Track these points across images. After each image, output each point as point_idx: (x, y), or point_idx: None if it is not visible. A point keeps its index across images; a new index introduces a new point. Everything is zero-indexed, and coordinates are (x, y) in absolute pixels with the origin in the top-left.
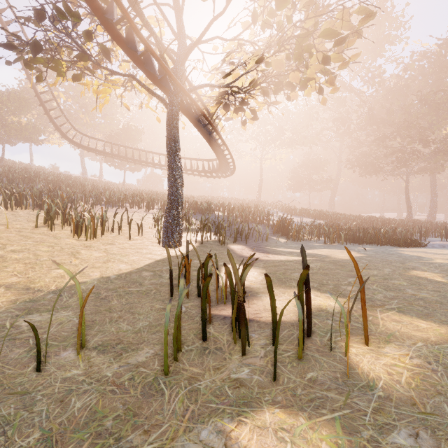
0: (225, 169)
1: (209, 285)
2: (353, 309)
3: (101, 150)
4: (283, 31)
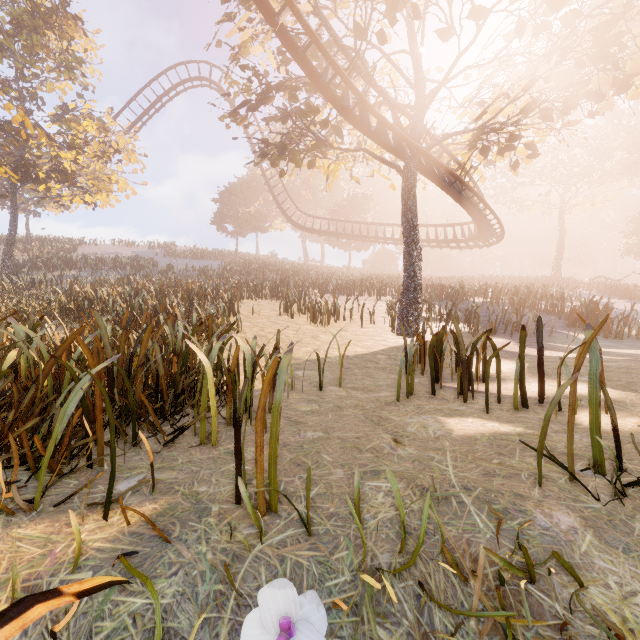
0: (487, 234)
1: (447, 370)
2: (629, 399)
3: (325, 231)
4: (573, 25)
